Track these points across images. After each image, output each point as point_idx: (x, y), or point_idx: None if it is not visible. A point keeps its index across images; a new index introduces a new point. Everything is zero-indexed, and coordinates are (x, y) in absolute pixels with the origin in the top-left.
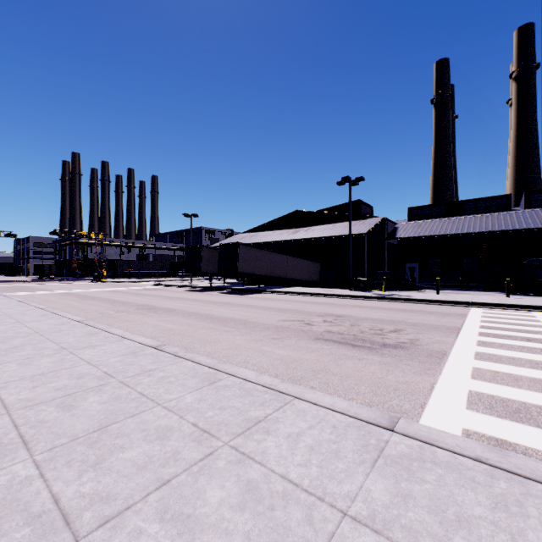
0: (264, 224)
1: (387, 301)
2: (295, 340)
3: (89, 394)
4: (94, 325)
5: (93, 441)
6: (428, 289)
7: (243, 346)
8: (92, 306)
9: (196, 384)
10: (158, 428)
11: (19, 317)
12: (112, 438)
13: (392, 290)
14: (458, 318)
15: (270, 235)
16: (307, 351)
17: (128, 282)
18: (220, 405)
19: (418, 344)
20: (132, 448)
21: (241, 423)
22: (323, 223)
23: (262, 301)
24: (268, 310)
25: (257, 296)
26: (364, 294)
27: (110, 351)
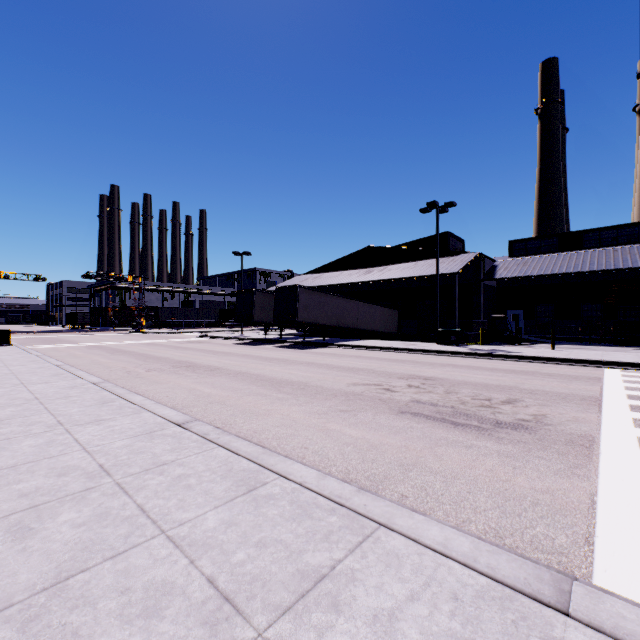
0: (330, 264)
1: (488, 359)
2: (371, 413)
3: (64, 506)
4: (111, 389)
5: (32, 615)
6: (537, 342)
7: (301, 422)
8: (121, 362)
9: (227, 490)
10: (149, 588)
11: (26, 376)
12: (66, 608)
13: (491, 345)
14: (591, 383)
15: (337, 276)
16: (390, 431)
17: (170, 333)
18: (258, 536)
19: (548, 423)
20: (92, 637)
21: (291, 582)
22: (401, 262)
23: (327, 358)
24: (335, 369)
25: (321, 351)
26: (456, 349)
27: (119, 430)
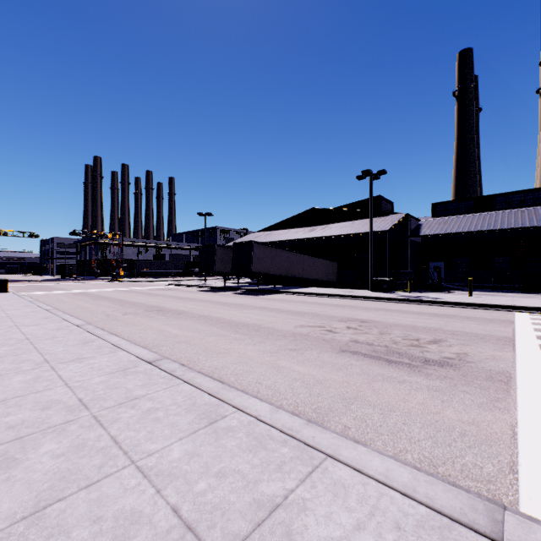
0: (279, 223)
1: (414, 304)
2: (316, 352)
3: (46, 437)
4: (92, 331)
5: None
6: (456, 290)
7: (255, 360)
8: (101, 307)
9: (191, 423)
10: (119, 517)
11: (19, 319)
12: (42, 537)
13: (417, 292)
14: (505, 325)
15: (285, 233)
16: (333, 367)
17: (144, 281)
18: (218, 466)
19: (469, 360)
20: None
21: (247, 511)
22: (340, 221)
23: (277, 303)
24: (284, 313)
25: (272, 297)
26: (388, 295)
27: (97, 367)
